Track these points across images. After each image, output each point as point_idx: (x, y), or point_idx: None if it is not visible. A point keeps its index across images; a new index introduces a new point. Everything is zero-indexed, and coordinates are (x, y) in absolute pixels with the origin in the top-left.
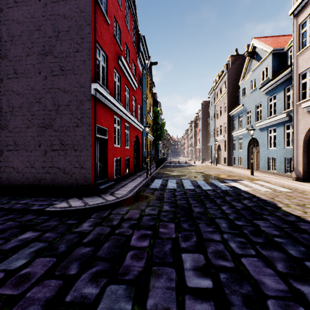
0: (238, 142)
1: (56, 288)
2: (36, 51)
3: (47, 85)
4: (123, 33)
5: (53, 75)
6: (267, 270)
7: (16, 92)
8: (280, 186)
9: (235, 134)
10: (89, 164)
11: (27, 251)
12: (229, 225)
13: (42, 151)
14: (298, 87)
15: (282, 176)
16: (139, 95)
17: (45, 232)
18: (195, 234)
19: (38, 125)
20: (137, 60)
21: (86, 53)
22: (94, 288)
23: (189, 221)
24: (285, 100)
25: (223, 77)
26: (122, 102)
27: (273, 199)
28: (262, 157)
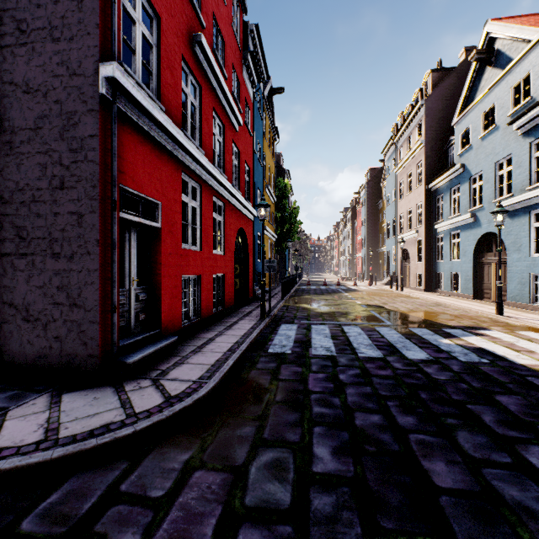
0: (450, 242)
1: None
2: None
3: None
4: None
5: None
6: None
7: None
8: None
9: (443, 228)
10: (93, 295)
11: None
12: None
13: None
14: None
15: None
16: (246, 145)
17: None
18: None
19: None
20: (243, 69)
21: None
22: None
23: None
24: None
25: (414, 114)
26: (206, 147)
27: None
28: (513, 273)
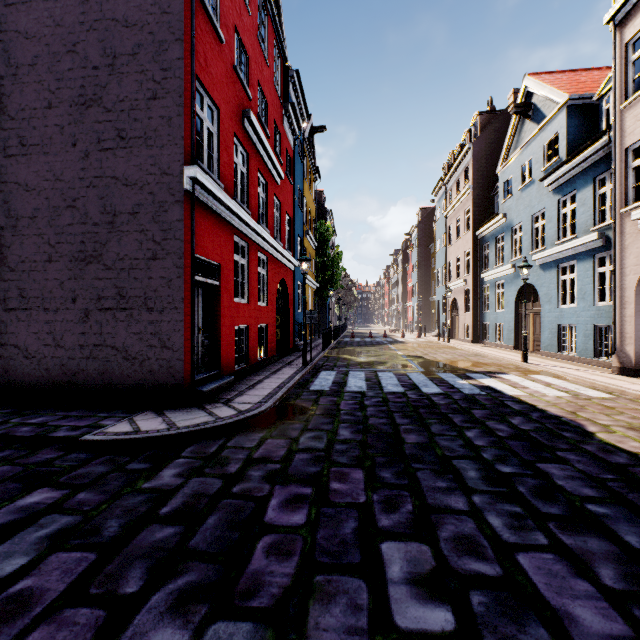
0: (495, 292)
1: (89, 631)
2: (67, 97)
3: (89, 170)
4: (254, 63)
5: (103, 148)
6: (578, 584)
7: (24, 185)
8: (587, 387)
9: (489, 277)
10: (179, 339)
11: (32, 535)
12: (485, 475)
13: (79, 312)
14: (624, 176)
15: (588, 365)
16: (287, 195)
17: (78, 491)
18: (410, 495)
19: (70, 255)
20: (284, 121)
21: (173, 101)
22: (178, 630)
23: (396, 465)
24: (596, 204)
25: (462, 157)
26: (252, 208)
27: (575, 414)
28: (546, 324)
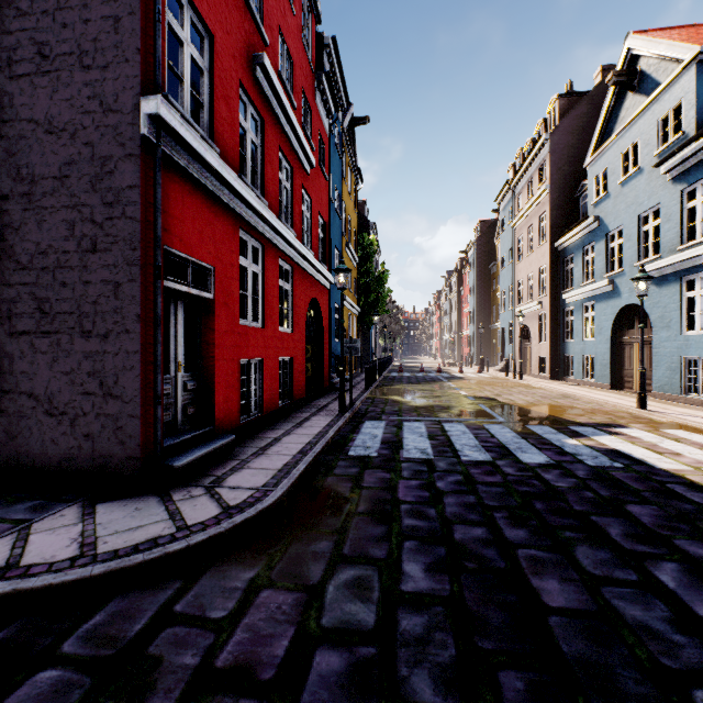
0: (582, 317)
1: None
2: None
3: None
4: None
5: (15, 75)
6: None
7: None
8: None
9: (573, 298)
10: (132, 383)
11: None
12: None
13: None
14: None
15: None
16: (321, 192)
17: None
18: None
19: None
20: (316, 95)
21: None
22: None
23: None
24: None
25: (536, 152)
26: (269, 197)
27: None
28: (661, 356)
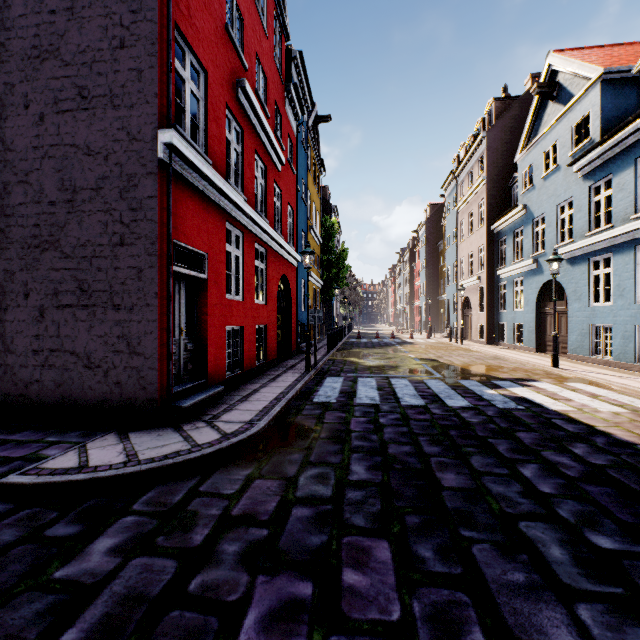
0: (513, 290)
1: None
2: (18, 49)
3: (44, 137)
4: (251, 30)
5: (60, 110)
6: None
7: None
8: None
9: (506, 274)
10: (152, 343)
11: None
12: (578, 556)
13: (32, 310)
14: None
15: (629, 370)
16: (289, 184)
17: None
18: (472, 602)
19: (21, 241)
20: (286, 103)
21: (144, 50)
22: None
23: (437, 532)
24: (637, 189)
25: (476, 147)
26: (248, 193)
27: None
28: (574, 324)
